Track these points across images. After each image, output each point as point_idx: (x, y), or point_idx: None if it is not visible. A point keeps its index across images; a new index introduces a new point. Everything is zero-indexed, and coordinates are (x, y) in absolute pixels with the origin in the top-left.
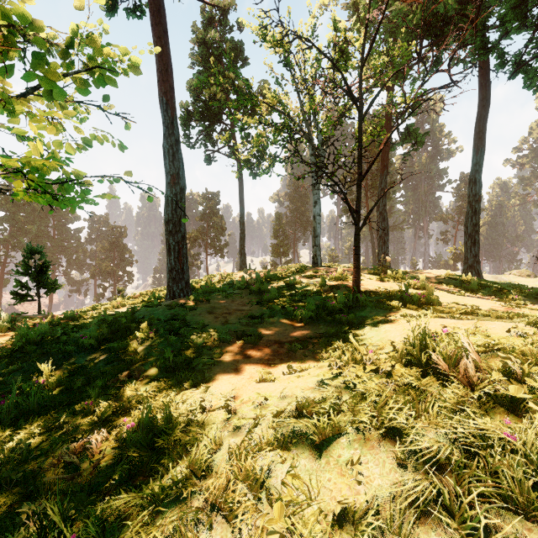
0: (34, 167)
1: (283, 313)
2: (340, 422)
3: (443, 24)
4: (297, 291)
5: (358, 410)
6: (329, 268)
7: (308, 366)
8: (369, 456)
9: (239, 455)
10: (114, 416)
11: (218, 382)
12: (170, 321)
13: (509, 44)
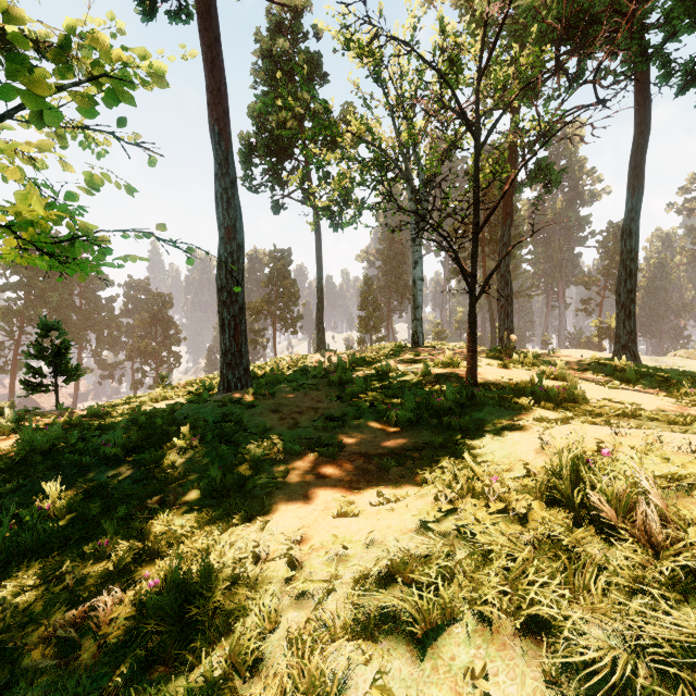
0: (24, 219)
1: (372, 414)
2: (453, 597)
3: (586, 24)
4: (391, 382)
5: (480, 580)
6: (435, 350)
7: (406, 494)
8: (499, 661)
9: (301, 645)
10: (136, 563)
11: (280, 515)
12: (220, 423)
13: (677, 49)
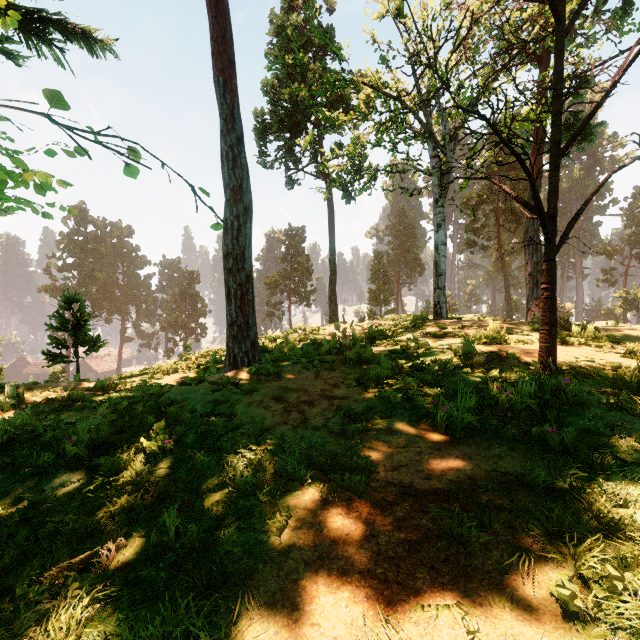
0: None
1: (408, 410)
2: None
3: None
4: (423, 361)
5: None
6: (462, 321)
7: None
8: None
9: None
10: None
11: None
12: (207, 417)
13: None
